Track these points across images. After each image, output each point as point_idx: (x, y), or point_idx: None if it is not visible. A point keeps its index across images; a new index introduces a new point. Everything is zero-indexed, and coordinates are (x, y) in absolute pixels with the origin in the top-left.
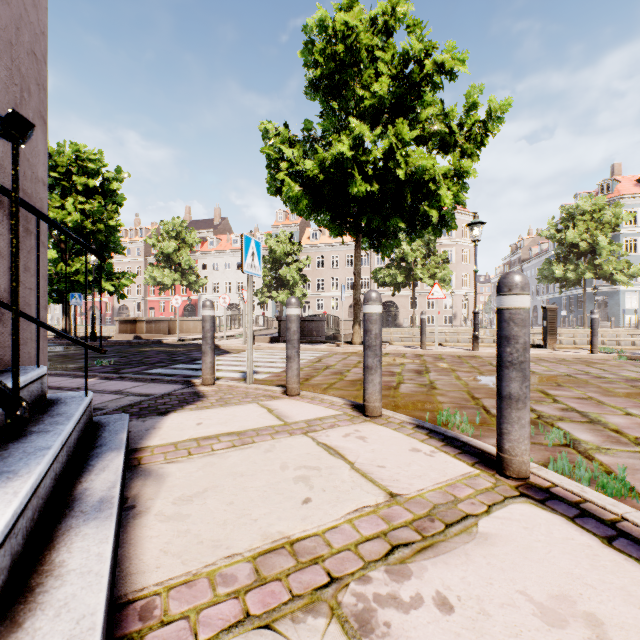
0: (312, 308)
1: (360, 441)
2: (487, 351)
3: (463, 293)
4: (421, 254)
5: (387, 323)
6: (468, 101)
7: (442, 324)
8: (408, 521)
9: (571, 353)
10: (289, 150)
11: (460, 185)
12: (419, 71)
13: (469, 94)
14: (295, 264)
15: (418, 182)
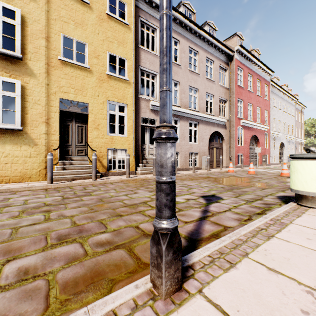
0: None
1: None
2: None
3: None
4: None
5: None
6: None
7: None
8: None
9: None
10: None
11: None
12: None
13: None
14: None
15: None
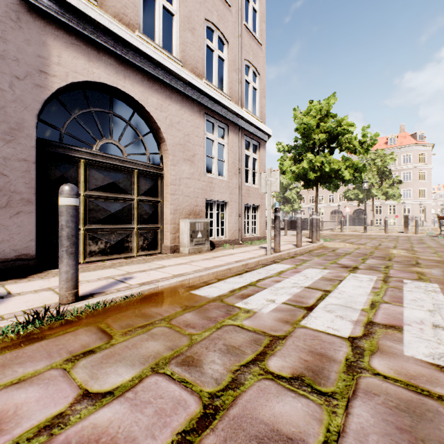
0: (306, 214)
1: (294, 237)
2: (368, 233)
3: (420, 202)
4: (375, 180)
5: (358, 223)
6: (362, 132)
7: (401, 224)
8: (295, 239)
9: (405, 234)
10: (287, 162)
11: (355, 168)
12: (335, 131)
13: (363, 129)
14: (294, 189)
15: (336, 170)
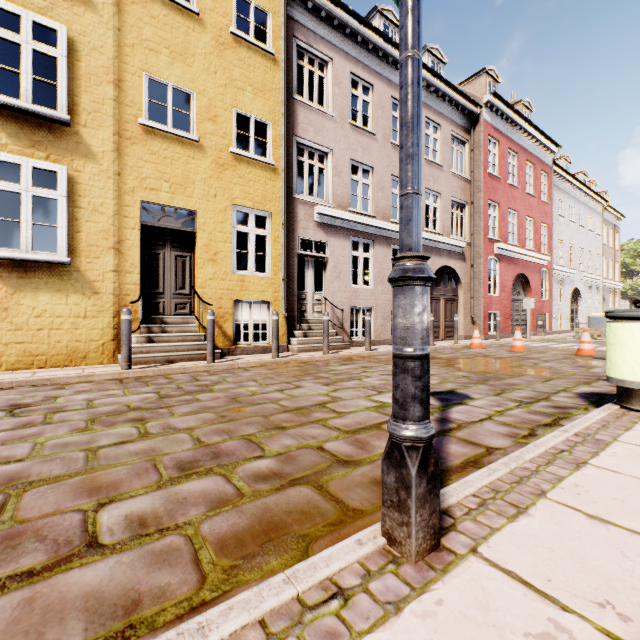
0: None
1: None
2: None
3: None
4: None
5: None
6: None
7: None
8: None
9: None
10: None
11: None
12: None
13: None
14: None
15: None
